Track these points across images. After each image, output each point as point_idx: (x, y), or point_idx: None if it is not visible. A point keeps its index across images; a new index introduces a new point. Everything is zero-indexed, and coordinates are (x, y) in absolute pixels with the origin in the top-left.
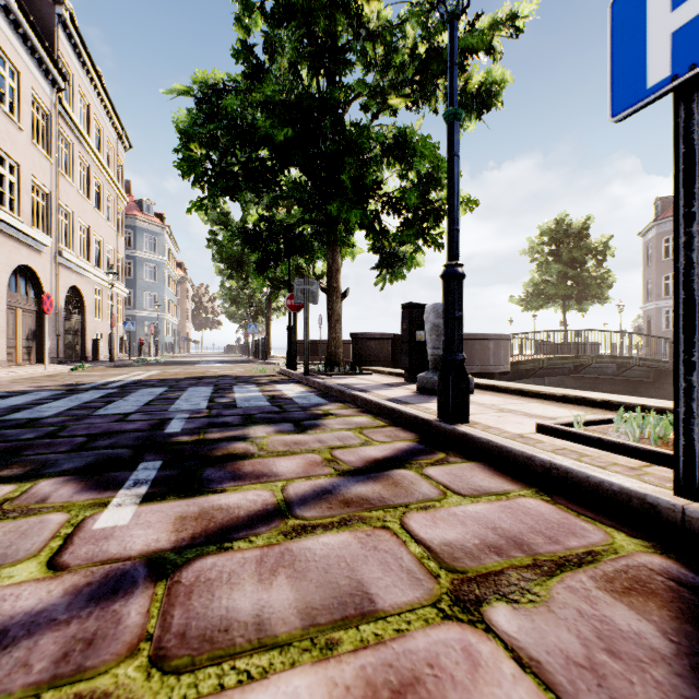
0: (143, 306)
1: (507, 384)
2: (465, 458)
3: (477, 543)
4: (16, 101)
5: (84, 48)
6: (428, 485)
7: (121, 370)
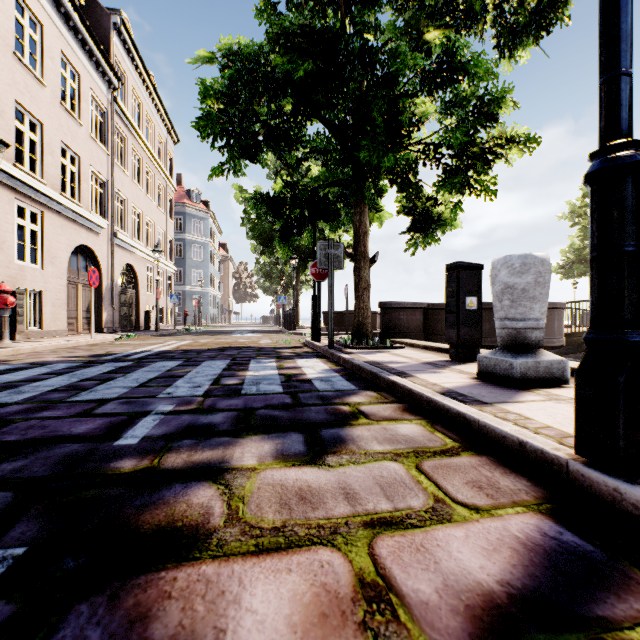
0: (191, 282)
1: None
2: None
3: None
4: (77, 99)
5: (136, 52)
6: None
7: (159, 340)
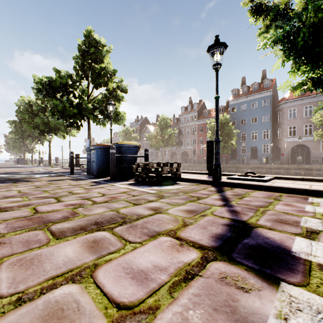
0: None
1: None
2: None
3: None
4: None
5: None
6: None
7: None
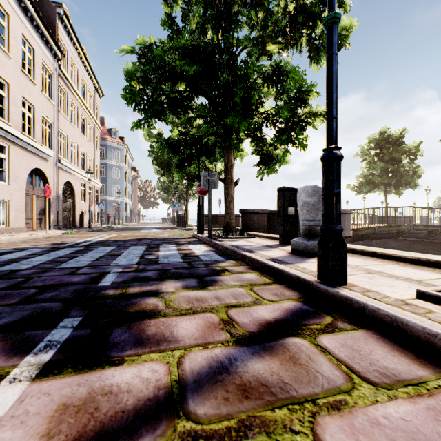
0: (111, 194)
1: (362, 248)
2: (353, 323)
3: None
4: (32, 66)
5: (74, 34)
6: (328, 363)
7: (93, 234)
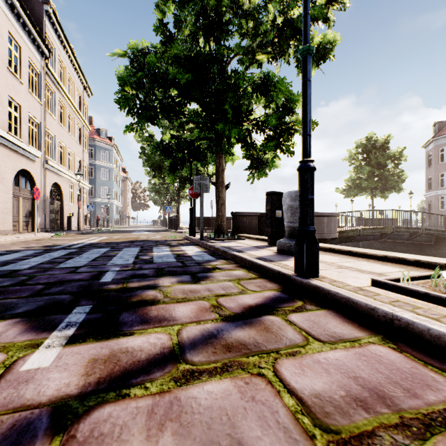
0: (100, 195)
1: (340, 247)
2: (318, 305)
3: (344, 395)
4: (19, 65)
5: (62, 32)
6: (293, 331)
7: (84, 236)
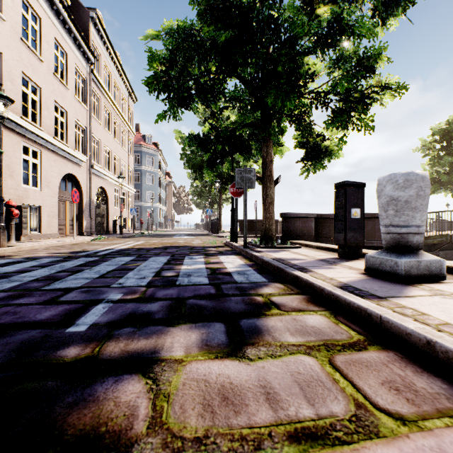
0: (146, 200)
1: None
2: None
3: None
4: (65, 71)
5: (107, 38)
6: None
7: (121, 240)
